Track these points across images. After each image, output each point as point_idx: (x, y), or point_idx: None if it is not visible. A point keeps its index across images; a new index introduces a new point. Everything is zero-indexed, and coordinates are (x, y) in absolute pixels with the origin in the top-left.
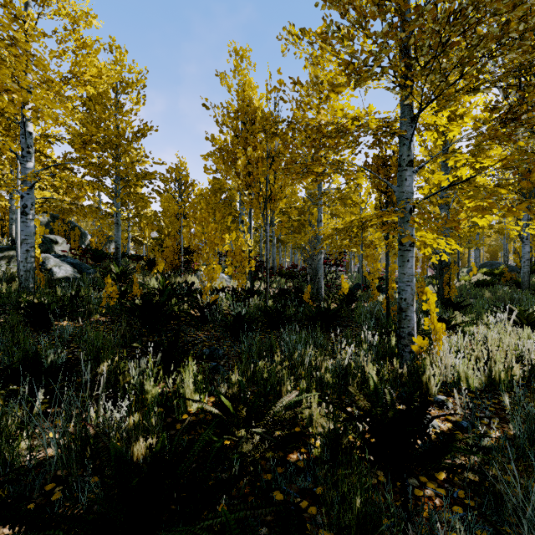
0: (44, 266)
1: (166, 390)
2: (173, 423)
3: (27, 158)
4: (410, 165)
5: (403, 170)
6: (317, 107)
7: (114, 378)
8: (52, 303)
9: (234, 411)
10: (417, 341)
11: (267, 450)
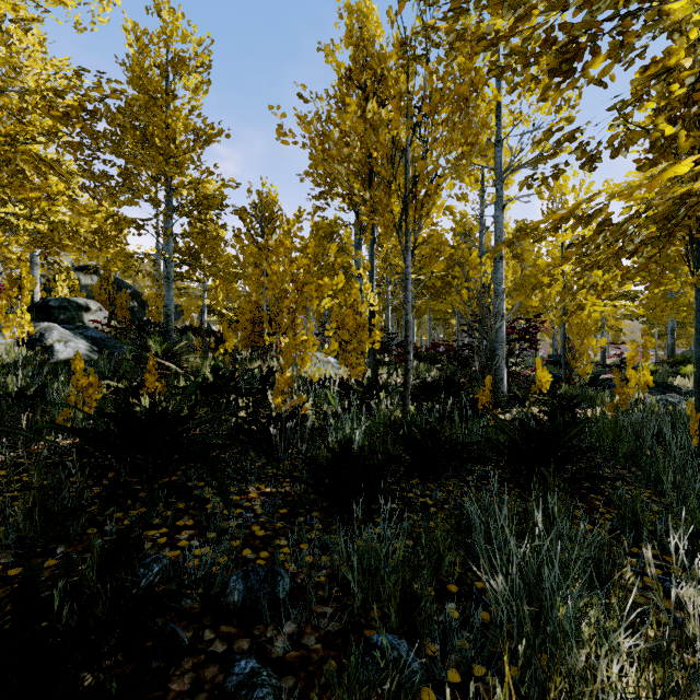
0: (42, 341)
1: None
2: None
3: None
4: None
5: None
6: None
7: None
8: None
9: None
10: None
11: None
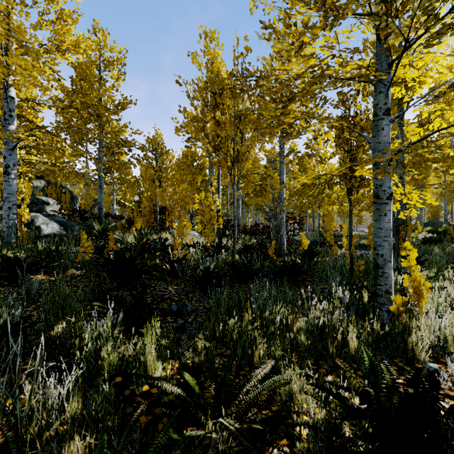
0: (33, 223)
1: (126, 356)
2: (131, 396)
3: (9, 121)
4: (387, 114)
5: (379, 119)
6: (288, 55)
7: (70, 341)
8: (28, 257)
9: (200, 390)
10: (396, 300)
11: (242, 450)
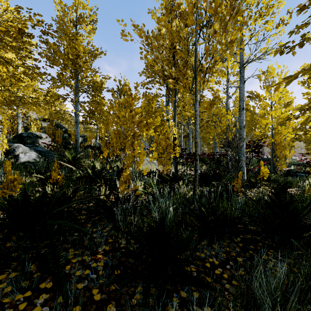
0: (13, 152)
1: None
2: None
3: None
4: None
5: None
6: None
7: None
8: None
9: None
10: None
11: None
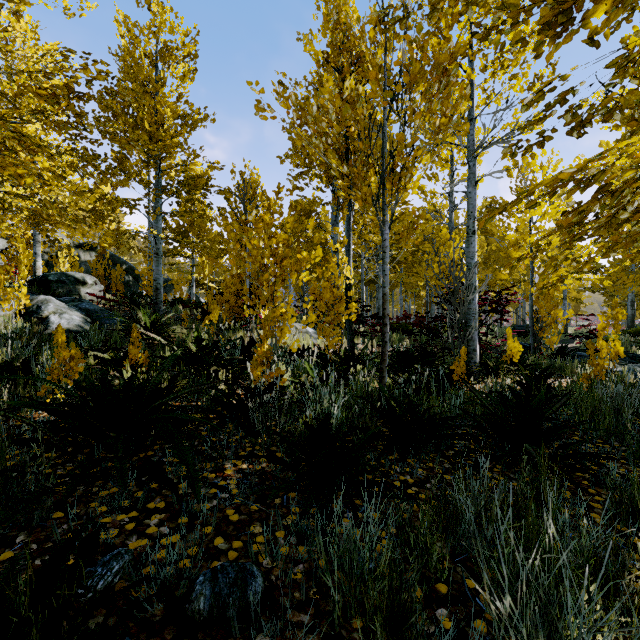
0: (38, 313)
1: None
2: None
3: None
4: None
5: None
6: None
7: None
8: None
9: None
10: None
11: None
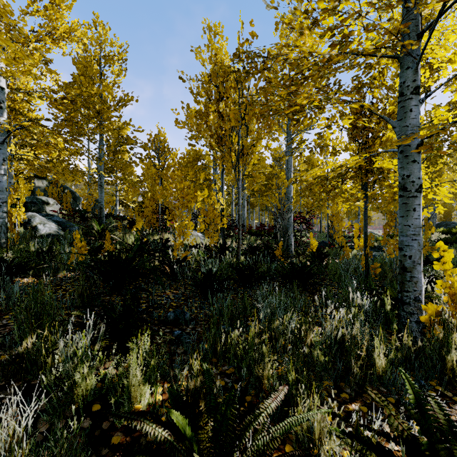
0: (30, 223)
1: (107, 378)
2: (110, 431)
3: None
4: (415, 93)
5: (406, 99)
6: (300, 27)
7: (42, 358)
8: (15, 258)
9: (193, 432)
10: (427, 308)
11: None
